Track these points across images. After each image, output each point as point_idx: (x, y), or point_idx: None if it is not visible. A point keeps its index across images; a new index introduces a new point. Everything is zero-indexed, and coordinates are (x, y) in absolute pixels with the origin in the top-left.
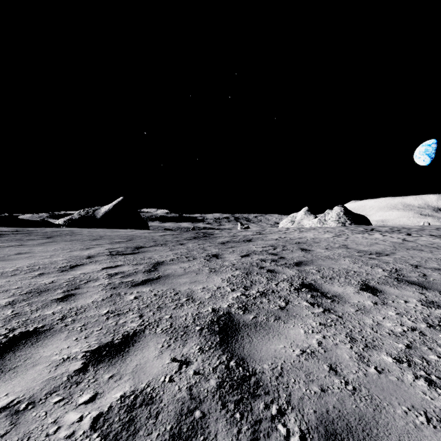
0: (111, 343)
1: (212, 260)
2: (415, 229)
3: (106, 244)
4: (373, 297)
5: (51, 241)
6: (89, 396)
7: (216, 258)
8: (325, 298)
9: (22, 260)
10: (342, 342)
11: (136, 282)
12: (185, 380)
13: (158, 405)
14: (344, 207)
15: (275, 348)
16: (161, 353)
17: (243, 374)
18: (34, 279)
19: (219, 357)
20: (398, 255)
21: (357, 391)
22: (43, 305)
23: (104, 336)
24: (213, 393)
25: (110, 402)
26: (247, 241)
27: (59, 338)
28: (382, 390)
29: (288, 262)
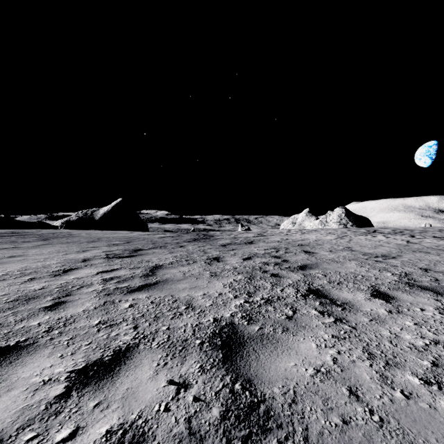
0: (100, 361)
1: (213, 264)
2: (417, 230)
3: (103, 247)
4: (386, 304)
5: (46, 243)
6: (68, 431)
7: (217, 261)
8: (335, 306)
9: (14, 264)
10: (359, 358)
11: (132, 288)
12: (183, 408)
13: (151, 443)
14: (345, 209)
15: (286, 366)
16: (156, 373)
17: (250, 400)
18: (23, 284)
19: (222, 379)
20: (405, 258)
21: (386, 423)
22: (29, 315)
23: (93, 352)
24: (217, 427)
25: (93, 439)
26: (249, 243)
27: (42, 355)
28: (413, 421)
29: (292, 266)
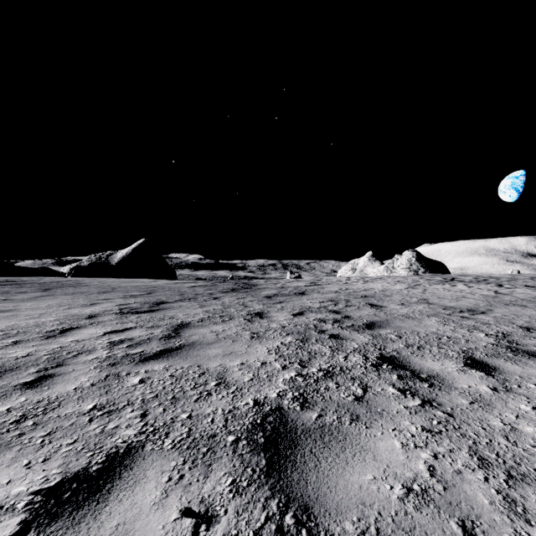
0: (84, 472)
1: (255, 321)
2: (504, 278)
3: (118, 299)
4: (487, 378)
5: (47, 294)
6: None
7: (260, 318)
8: (419, 381)
9: None
10: (467, 466)
11: (146, 355)
12: None
13: None
14: (416, 252)
15: (360, 481)
16: (166, 494)
17: None
18: (3, 350)
19: (265, 505)
20: (498, 314)
21: None
22: None
23: (76, 457)
24: None
25: None
26: (300, 294)
27: None
28: None
29: (356, 324)
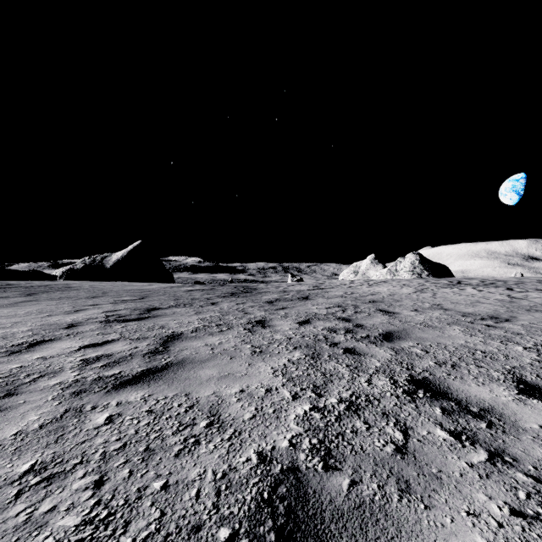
0: None
1: (256, 331)
2: (512, 281)
3: (106, 305)
4: None
5: (30, 300)
6: None
7: (262, 327)
8: (472, 418)
9: None
10: None
11: (123, 378)
12: None
13: None
14: (419, 255)
15: None
16: None
17: None
18: None
19: None
20: (524, 321)
21: None
22: None
23: None
24: None
25: None
26: (303, 299)
27: None
28: None
29: (371, 334)
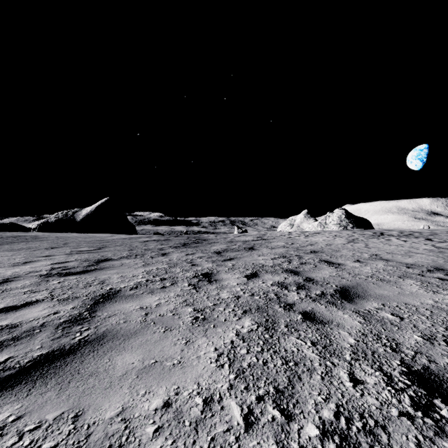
0: None
1: (201, 287)
2: (426, 232)
3: (60, 256)
4: None
5: None
6: None
7: (208, 282)
8: None
9: None
10: None
11: (1, 375)
12: None
13: None
14: (345, 210)
15: None
16: None
17: None
18: None
19: None
20: None
21: None
22: None
23: None
24: None
25: None
26: (249, 249)
27: None
28: None
29: (326, 291)
